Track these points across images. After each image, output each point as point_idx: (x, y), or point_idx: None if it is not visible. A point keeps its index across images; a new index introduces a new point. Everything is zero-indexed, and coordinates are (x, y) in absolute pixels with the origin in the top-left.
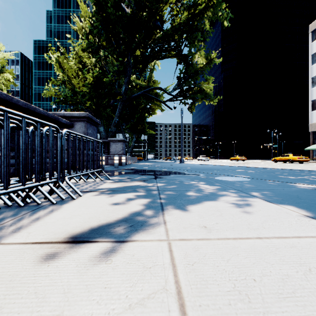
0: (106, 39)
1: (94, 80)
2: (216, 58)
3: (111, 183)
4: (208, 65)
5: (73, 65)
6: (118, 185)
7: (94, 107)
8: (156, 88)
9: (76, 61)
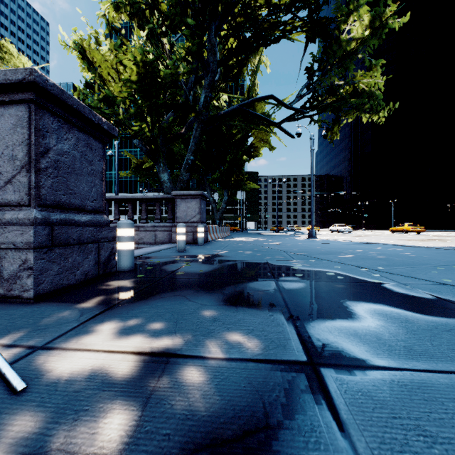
0: None
1: (140, 72)
2: (392, 17)
3: None
4: (374, 36)
5: (107, 53)
6: None
7: (147, 135)
8: (264, 98)
9: (111, 44)
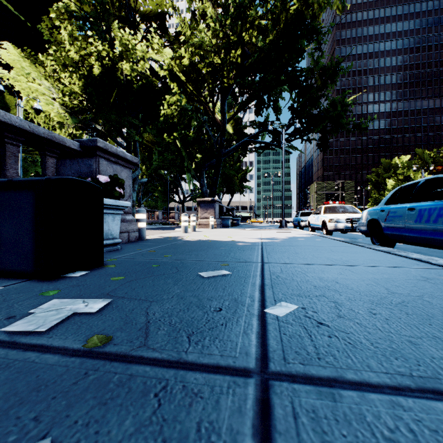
0: None
1: None
2: None
3: None
4: None
5: None
6: None
7: None
8: None
9: None
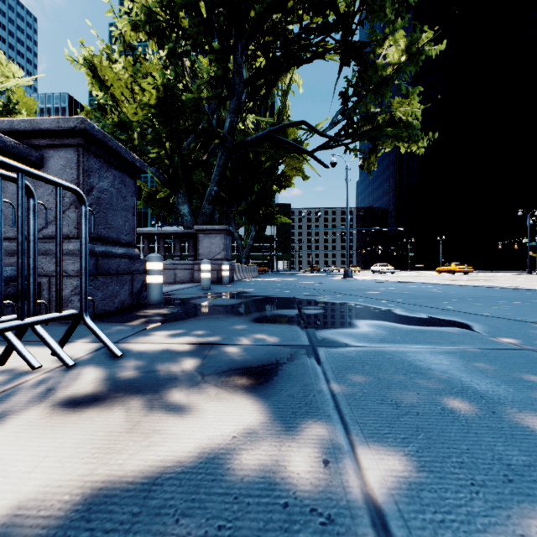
0: (186, 3)
1: (159, 96)
2: (429, 44)
3: (54, 417)
4: (411, 63)
5: (121, 72)
6: (49, 475)
7: (166, 163)
8: (296, 124)
9: (126, 62)
